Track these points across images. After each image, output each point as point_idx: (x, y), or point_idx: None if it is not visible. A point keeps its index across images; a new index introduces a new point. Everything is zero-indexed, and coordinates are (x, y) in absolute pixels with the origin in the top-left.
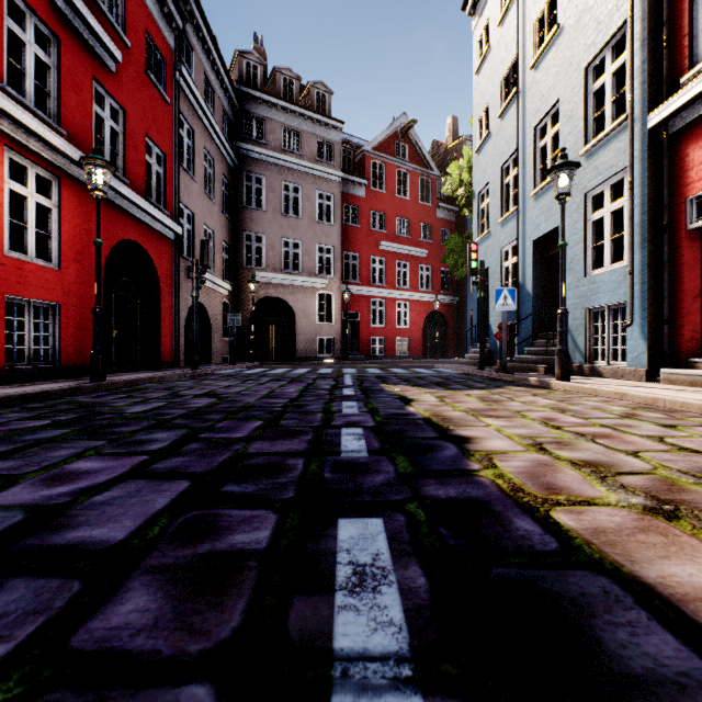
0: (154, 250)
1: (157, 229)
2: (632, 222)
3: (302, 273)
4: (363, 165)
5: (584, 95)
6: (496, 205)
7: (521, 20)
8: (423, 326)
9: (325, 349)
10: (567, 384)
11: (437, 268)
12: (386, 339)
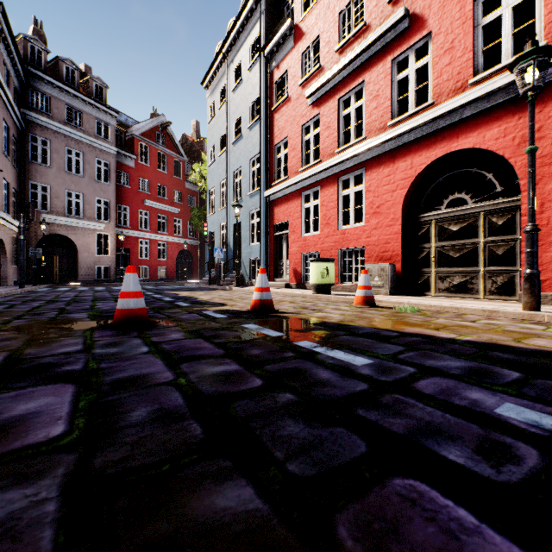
0: None
1: None
2: (261, 229)
3: (83, 218)
4: (133, 144)
5: (249, 171)
6: (218, 200)
7: (228, 117)
8: (177, 259)
9: (103, 274)
10: (237, 288)
11: (186, 221)
12: (150, 268)
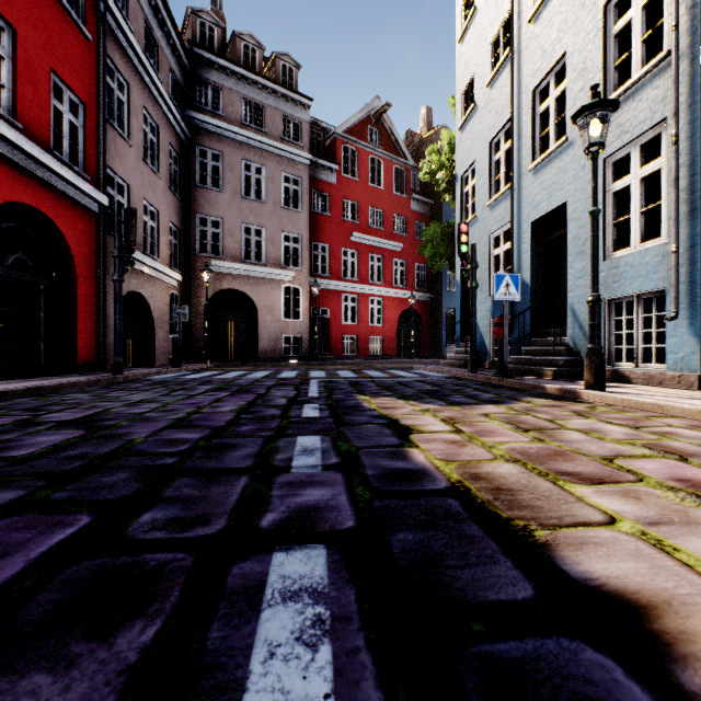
0: (65, 222)
1: (70, 195)
2: (678, 185)
3: (265, 264)
4: (334, 148)
5: (602, 40)
6: (484, 186)
7: None
8: (398, 324)
9: (291, 348)
10: (609, 396)
11: (411, 263)
12: (359, 338)
